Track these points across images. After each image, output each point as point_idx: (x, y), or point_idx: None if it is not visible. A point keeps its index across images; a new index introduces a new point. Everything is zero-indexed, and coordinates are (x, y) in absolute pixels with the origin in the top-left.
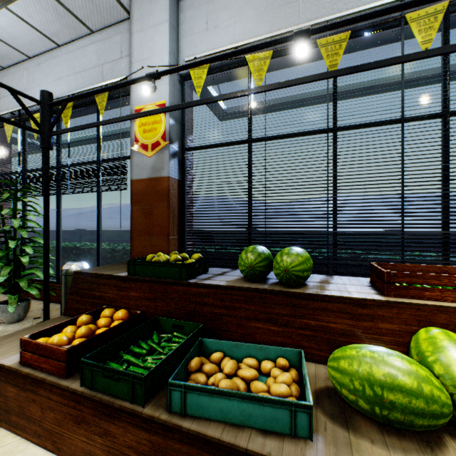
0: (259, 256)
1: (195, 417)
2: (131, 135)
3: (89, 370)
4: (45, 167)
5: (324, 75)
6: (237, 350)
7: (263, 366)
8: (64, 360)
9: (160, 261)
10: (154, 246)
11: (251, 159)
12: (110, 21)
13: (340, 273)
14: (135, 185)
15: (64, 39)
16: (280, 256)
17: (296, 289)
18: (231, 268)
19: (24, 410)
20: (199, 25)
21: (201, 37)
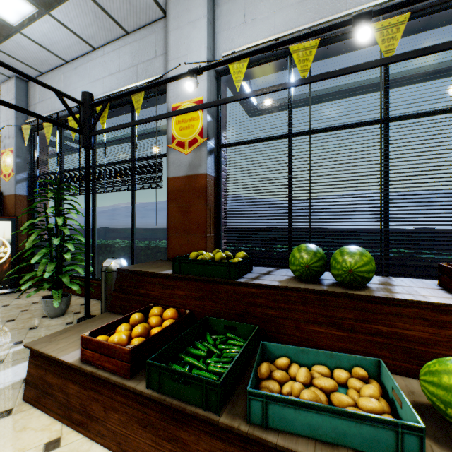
0: (315, 255)
1: (278, 430)
2: (167, 133)
3: (156, 372)
4: (86, 166)
5: (388, 59)
6: (304, 356)
7: (337, 375)
8: (128, 360)
9: (207, 260)
10: (191, 243)
11: (291, 155)
12: (145, 21)
13: (396, 275)
14: (172, 183)
15: (100, 42)
16: (340, 255)
17: (361, 291)
18: (269, 267)
19: (86, 408)
20: (236, 18)
21: (238, 31)
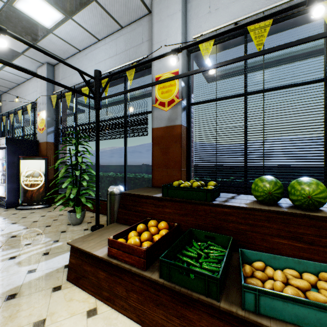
0: (276, 184)
1: (269, 317)
2: (152, 96)
3: (166, 267)
4: (96, 121)
5: None
6: (275, 261)
7: (306, 278)
8: (143, 257)
9: (189, 187)
10: (170, 175)
11: (246, 109)
12: (135, 18)
13: None
14: (155, 132)
15: (103, 35)
16: (299, 185)
17: (317, 213)
18: (228, 193)
19: (112, 289)
20: (203, 10)
21: (204, 19)
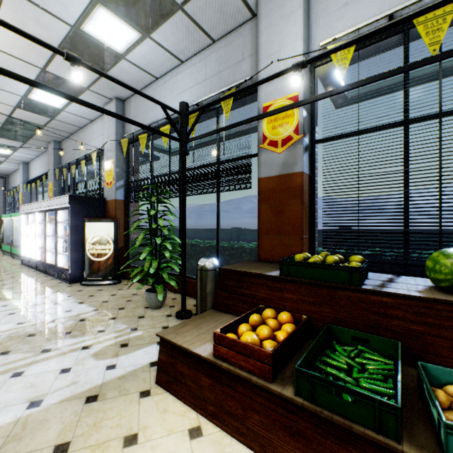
0: None
1: None
2: (258, 133)
3: (306, 381)
4: (183, 171)
5: None
6: None
7: None
8: (268, 362)
9: (322, 263)
10: (285, 245)
11: (408, 144)
12: (232, 26)
13: None
14: (263, 183)
15: (188, 55)
16: None
17: None
18: (375, 272)
19: (221, 403)
20: (336, 2)
21: (338, 15)
